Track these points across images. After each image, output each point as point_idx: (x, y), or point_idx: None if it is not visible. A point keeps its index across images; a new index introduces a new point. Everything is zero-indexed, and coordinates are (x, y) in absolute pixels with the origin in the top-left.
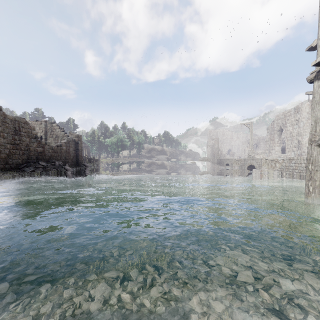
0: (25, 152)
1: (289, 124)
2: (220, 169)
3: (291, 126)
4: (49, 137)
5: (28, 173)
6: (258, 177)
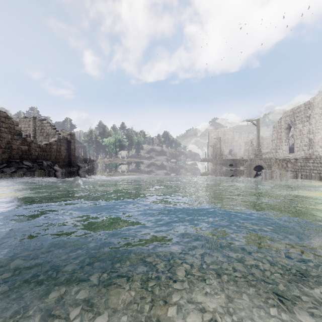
0: (6, 151)
1: (299, 121)
2: (224, 170)
3: (301, 123)
4: (39, 135)
5: (8, 174)
6: (269, 179)
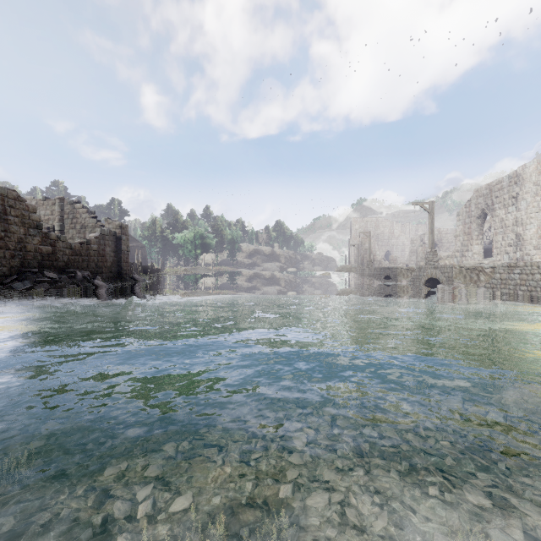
0: (16, 254)
1: (500, 205)
2: (375, 285)
3: (502, 208)
4: (69, 228)
5: (20, 292)
6: (449, 300)
